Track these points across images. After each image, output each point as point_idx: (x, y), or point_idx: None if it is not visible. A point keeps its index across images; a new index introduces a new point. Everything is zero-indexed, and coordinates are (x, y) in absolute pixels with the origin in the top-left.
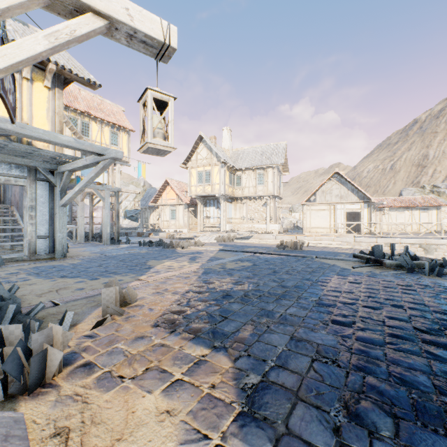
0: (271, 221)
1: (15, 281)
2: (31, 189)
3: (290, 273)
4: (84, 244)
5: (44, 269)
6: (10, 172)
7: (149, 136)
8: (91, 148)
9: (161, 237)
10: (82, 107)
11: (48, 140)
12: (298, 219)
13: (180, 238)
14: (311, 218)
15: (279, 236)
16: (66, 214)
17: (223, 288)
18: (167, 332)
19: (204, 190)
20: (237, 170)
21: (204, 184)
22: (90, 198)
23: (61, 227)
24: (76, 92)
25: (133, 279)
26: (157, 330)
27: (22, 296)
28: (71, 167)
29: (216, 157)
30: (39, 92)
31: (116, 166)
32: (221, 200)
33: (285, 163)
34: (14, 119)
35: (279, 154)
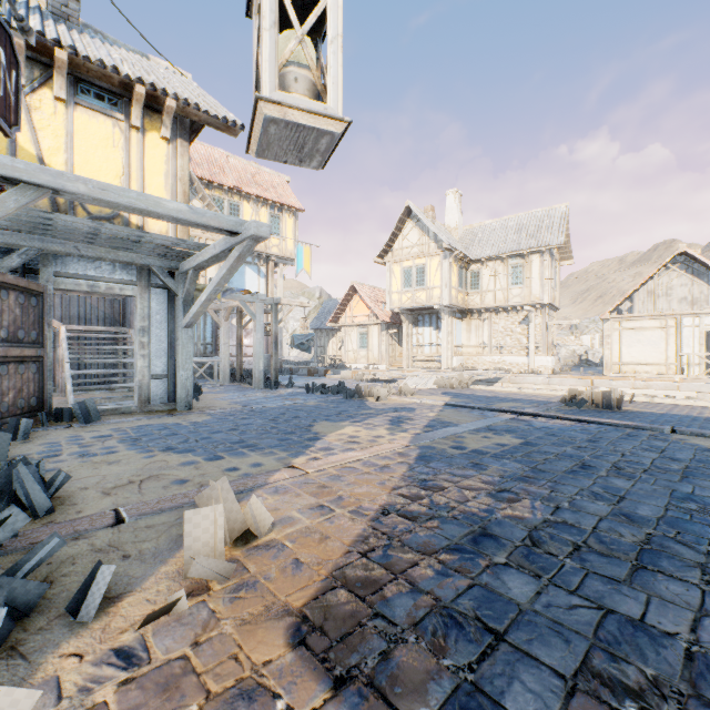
0: (537, 351)
1: (94, 453)
2: (142, 301)
3: (629, 473)
4: (227, 386)
5: (149, 431)
6: (113, 276)
7: (264, 81)
8: (217, 221)
9: (343, 377)
10: (230, 180)
11: (145, 210)
12: (589, 347)
13: (374, 380)
14: (622, 344)
15: (556, 378)
16: (192, 339)
17: (468, 509)
18: (323, 683)
19: (413, 299)
20: (472, 261)
21: (413, 288)
22: (237, 315)
23: (185, 361)
24: (222, 160)
25: (279, 463)
26: (297, 665)
27: (81, 490)
28: (196, 262)
29: (435, 241)
30: (154, 148)
31: (277, 267)
32: (442, 315)
33: (564, 244)
34: (3, 122)
35: (554, 226)
